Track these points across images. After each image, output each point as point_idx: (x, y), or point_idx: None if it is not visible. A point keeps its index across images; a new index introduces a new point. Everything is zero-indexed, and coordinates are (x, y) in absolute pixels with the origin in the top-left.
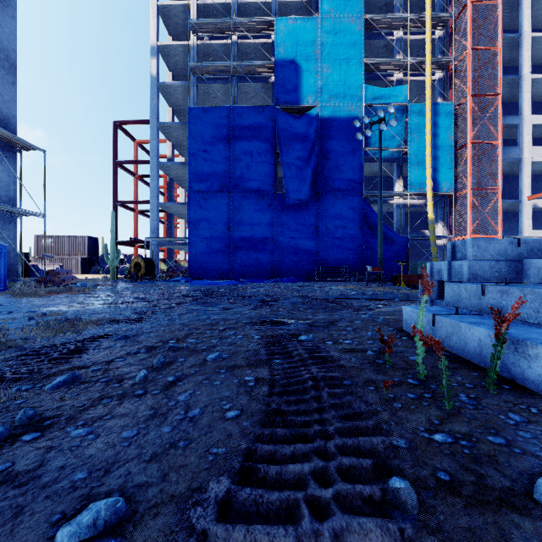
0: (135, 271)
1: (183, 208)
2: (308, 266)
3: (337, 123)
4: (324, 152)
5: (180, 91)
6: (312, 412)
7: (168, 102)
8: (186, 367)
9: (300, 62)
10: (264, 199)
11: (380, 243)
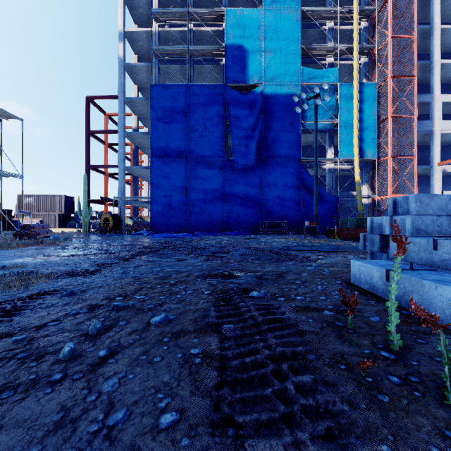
0: (104, 225)
1: (146, 172)
2: (254, 221)
3: (278, 99)
4: (267, 123)
5: (144, 71)
6: (279, 422)
7: (133, 80)
8: (125, 335)
9: (246, 47)
10: (216, 164)
11: (316, 201)
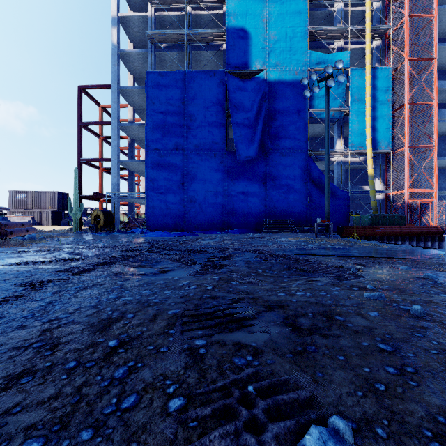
0: (95, 223)
1: (142, 166)
2: (257, 218)
3: (283, 86)
4: (271, 112)
5: (140, 58)
6: None
7: (129, 69)
8: None
9: (249, 29)
10: (216, 156)
11: (327, 196)
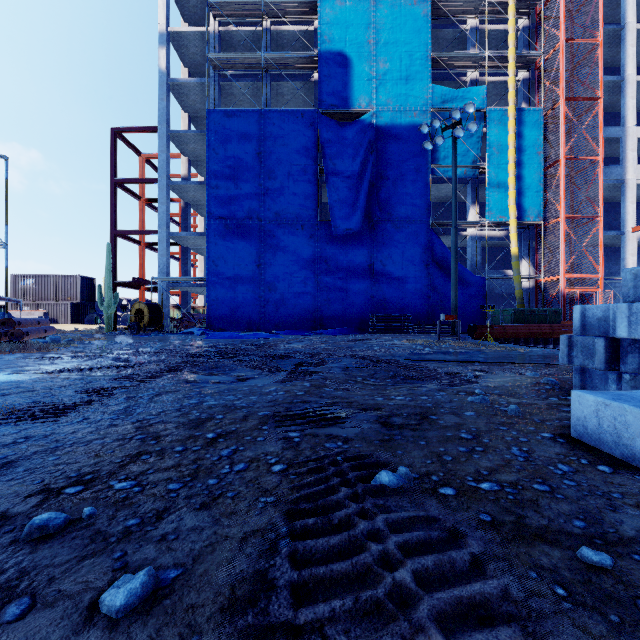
0: (136, 320)
1: (201, 240)
2: (360, 314)
3: (397, 132)
4: (381, 168)
5: (198, 91)
6: None
7: (182, 105)
8: None
9: (350, 54)
10: (304, 228)
11: (455, 284)
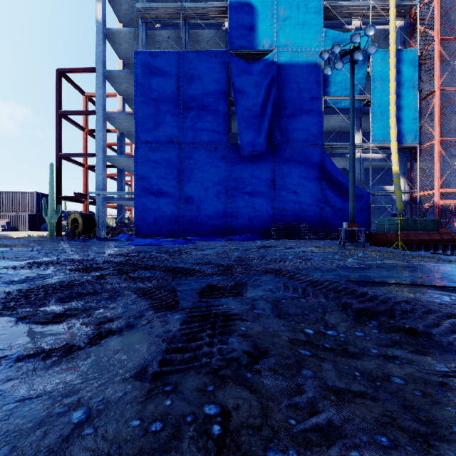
0: (72, 228)
1: (132, 163)
2: (264, 222)
3: (295, 69)
4: (281, 100)
5: (129, 39)
6: None
7: (117, 53)
8: None
9: (255, 3)
10: (217, 151)
11: (353, 195)
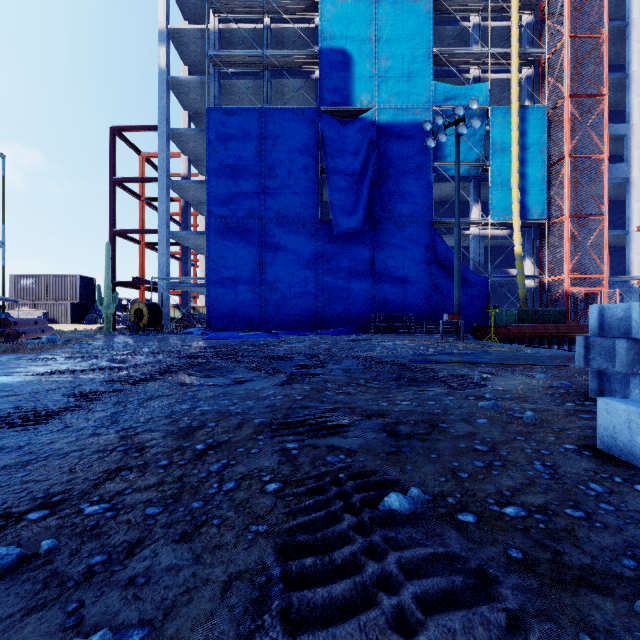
0: (135, 320)
1: (201, 240)
2: (362, 314)
3: (399, 130)
4: (382, 167)
5: (198, 89)
6: None
7: (182, 104)
8: None
9: (351, 51)
10: (305, 227)
11: (458, 283)
